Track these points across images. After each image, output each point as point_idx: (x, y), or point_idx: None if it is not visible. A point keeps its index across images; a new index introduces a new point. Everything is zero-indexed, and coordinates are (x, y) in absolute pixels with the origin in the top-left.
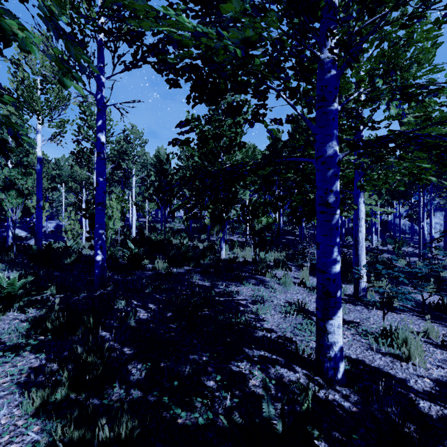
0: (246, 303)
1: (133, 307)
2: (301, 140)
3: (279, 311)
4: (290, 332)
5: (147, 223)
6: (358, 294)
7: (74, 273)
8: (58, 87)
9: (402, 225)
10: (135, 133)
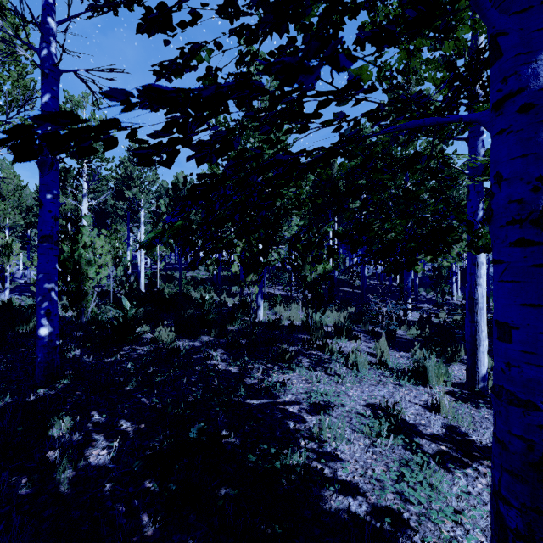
0: (298, 411)
1: (87, 431)
2: (380, 143)
3: (358, 428)
4: (392, 492)
5: (163, 271)
6: (476, 385)
7: (20, 351)
8: (17, 71)
9: None
10: None
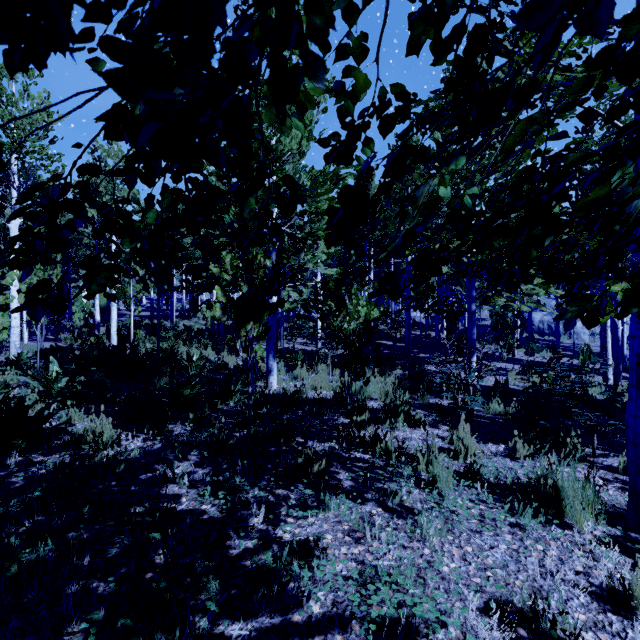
0: None
1: None
2: None
3: None
4: None
5: (150, 320)
6: None
7: None
8: None
9: (539, 323)
10: (114, 156)
